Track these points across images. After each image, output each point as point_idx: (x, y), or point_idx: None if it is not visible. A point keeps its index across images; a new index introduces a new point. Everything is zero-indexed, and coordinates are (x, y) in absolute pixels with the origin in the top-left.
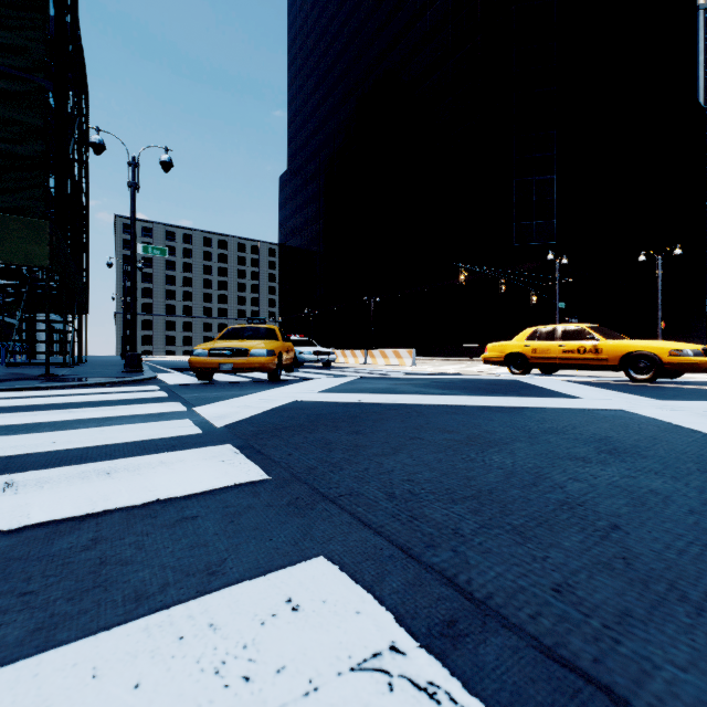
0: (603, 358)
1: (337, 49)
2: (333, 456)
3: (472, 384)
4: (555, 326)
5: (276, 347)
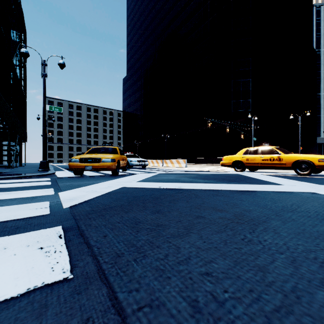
0: (283, 163)
1: (149, 19)
2: (138, 238)
3: (218, 177)
4: (257, 147)
5: (116, 157)
